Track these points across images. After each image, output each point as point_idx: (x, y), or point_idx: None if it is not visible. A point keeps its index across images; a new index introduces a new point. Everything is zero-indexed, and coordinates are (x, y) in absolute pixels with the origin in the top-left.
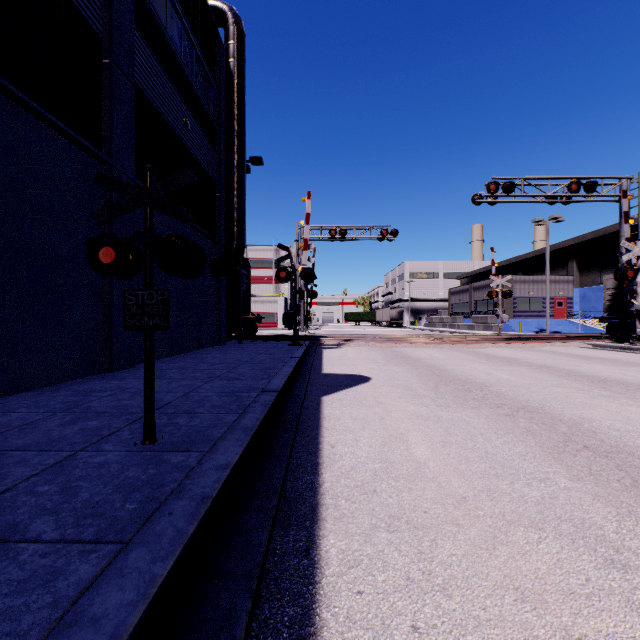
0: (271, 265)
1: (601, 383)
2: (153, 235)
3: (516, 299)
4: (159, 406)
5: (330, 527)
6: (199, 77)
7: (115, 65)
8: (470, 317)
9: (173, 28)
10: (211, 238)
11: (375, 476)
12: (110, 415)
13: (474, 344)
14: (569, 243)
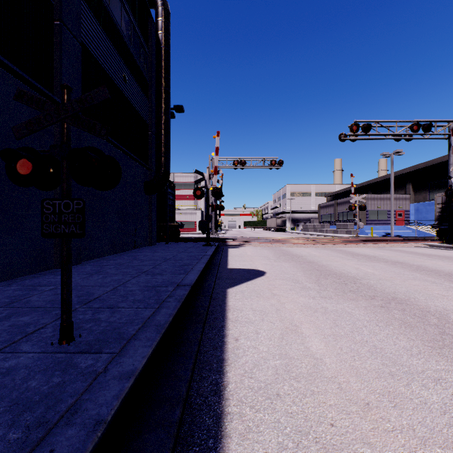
0: (191, 187)
1: (447, 276)
2: (68, 148)
3: (368, 211)
4: (88, 300)
5: (235, 448)
6: (135, 44)
7: (64, 26)
8: (334, 224)
9: (114, 5)
10: (144, 165)
11: (277, 375)
12: (43, 310)
13: (340, 244)
14: (406, 171)
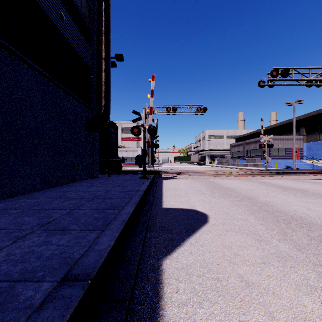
0: None
1: None
2: None
3: (271, 149)
4: None
5: None
6: None
7: None
8: (244, 159)
9: None
10: (85, 104)
11: None
12: None
13: (259, 176)
14: (301, 118)
